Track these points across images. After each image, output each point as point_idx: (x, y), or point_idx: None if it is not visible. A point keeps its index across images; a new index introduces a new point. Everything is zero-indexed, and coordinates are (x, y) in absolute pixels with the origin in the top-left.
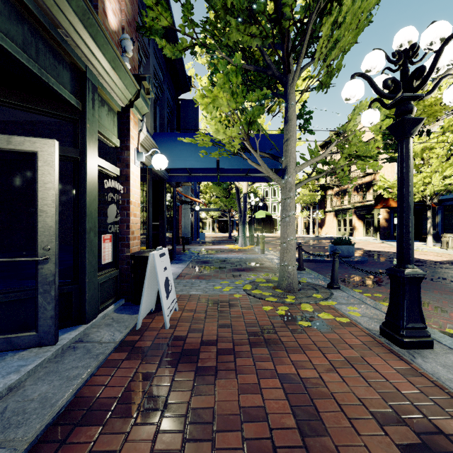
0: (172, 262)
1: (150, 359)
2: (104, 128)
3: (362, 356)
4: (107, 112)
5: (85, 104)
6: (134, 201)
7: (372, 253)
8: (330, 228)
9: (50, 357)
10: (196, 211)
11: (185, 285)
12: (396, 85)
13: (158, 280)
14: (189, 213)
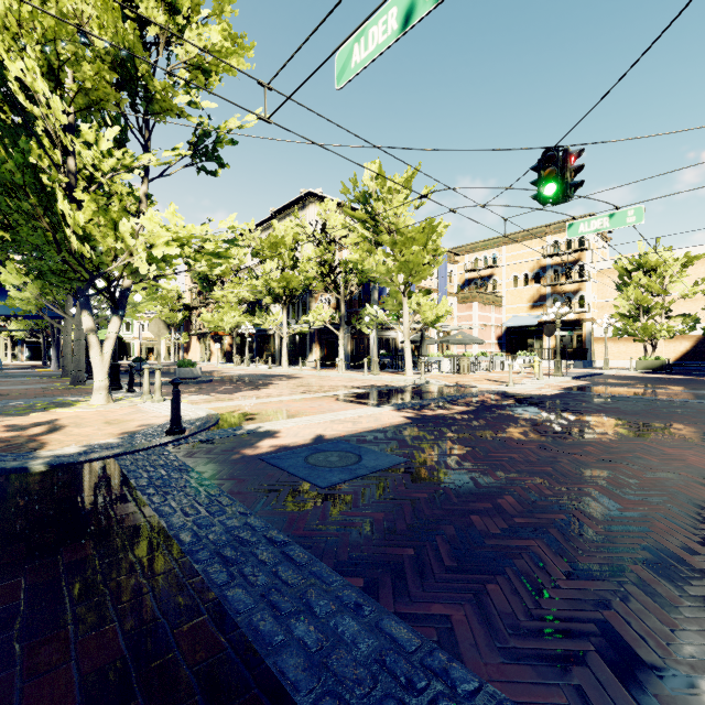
0: None
1: None
2: None
3: None
4: None
5: None
6: None
7: None
8: (195, 353)
9: None
10: None
11: None
12: None
13: None
14: None
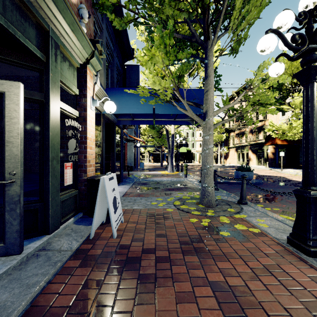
0: (120, 183)
1: (99, 266)
2: (65, 78)
3: (277, 263)
4: (68, 67)
5: (49, 57)
6: (90, 137)
7: (265, 177)
8: (233, 159)
9: (15, 265)
10: (137, 147)
11: (129, 201)
12: (302, 39)
13: (108, 199)
14: (132, 148)
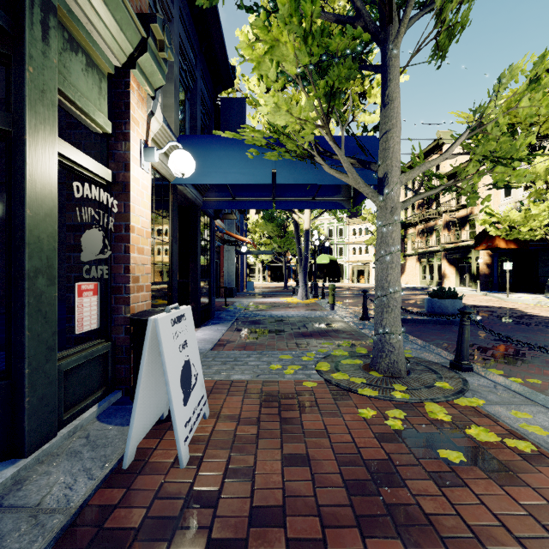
0: (208, 322)
1: None
2: (75, 90)
3: None
4: (85, 68)
5: (24, 25)
6: (140, 227)
7: (480, 308)
8: (412, 276)
9: None
10: (242, 255)
11: (224, 362)
12: None
13: (166, 372)
14: (233, 256)
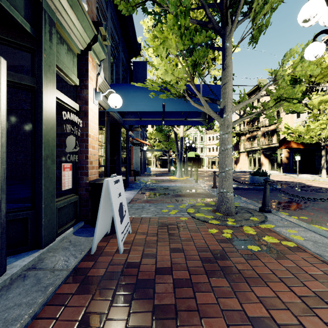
0: (126, 189)
1: (102, 293)
2: (63, 64)
3: None
4: (67, 51)
5: (42, 34)
6: (93, 135)
7: (281, 182)
8: (243, 164)
9: None
10: (144, 152)
11: (136, 208)
12: None
13: (113, 206)
14: (139, 152)
